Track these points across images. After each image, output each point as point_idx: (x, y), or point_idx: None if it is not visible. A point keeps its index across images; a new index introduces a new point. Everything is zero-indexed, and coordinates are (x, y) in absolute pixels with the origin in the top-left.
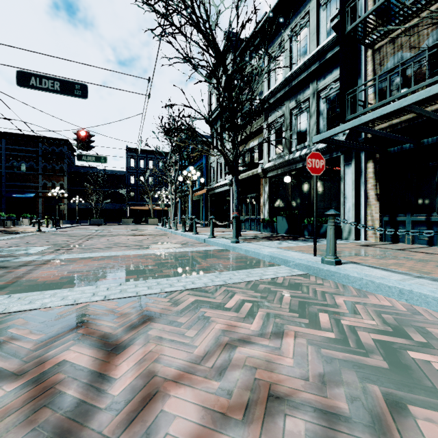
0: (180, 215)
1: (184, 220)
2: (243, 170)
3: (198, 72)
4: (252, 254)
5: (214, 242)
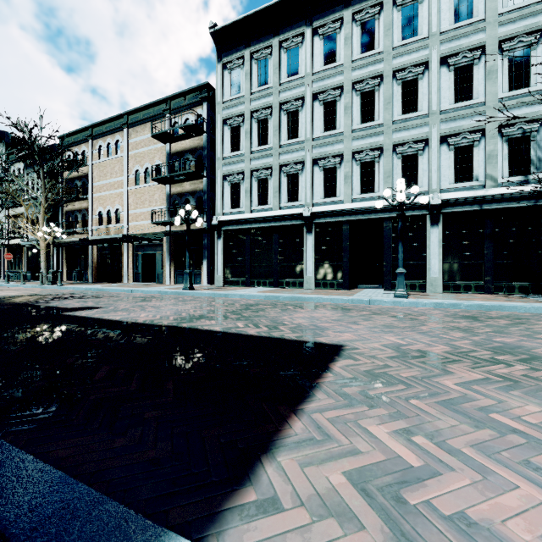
0: None
1: None
2: (12, 238)
3: None
4: None
5: None
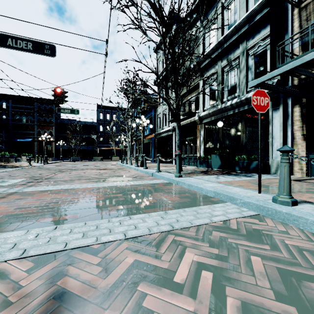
0: (135, 154)
1: (137, 158)
2: (183, 119)
3: (147, 35)
4: (195, 188)
5: (160, 176)
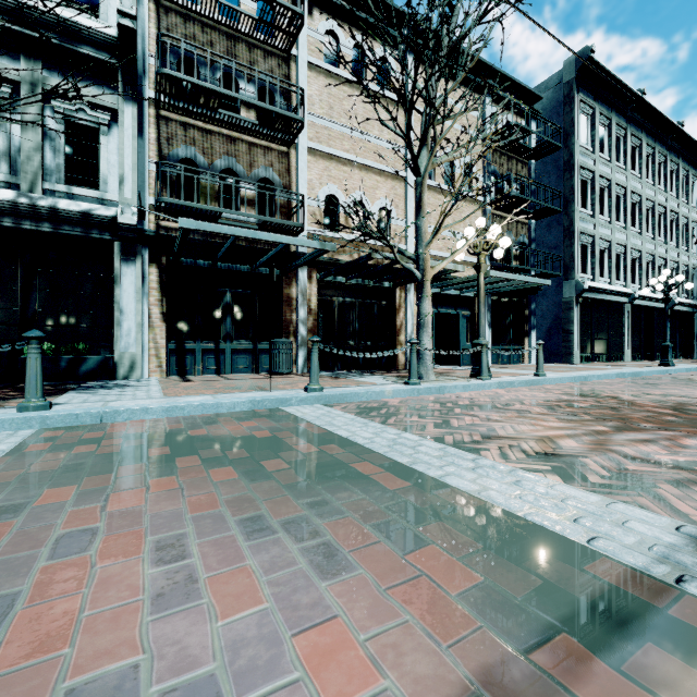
0: None
1: None
2: None
3: None
4: (195, 410)
5: None
